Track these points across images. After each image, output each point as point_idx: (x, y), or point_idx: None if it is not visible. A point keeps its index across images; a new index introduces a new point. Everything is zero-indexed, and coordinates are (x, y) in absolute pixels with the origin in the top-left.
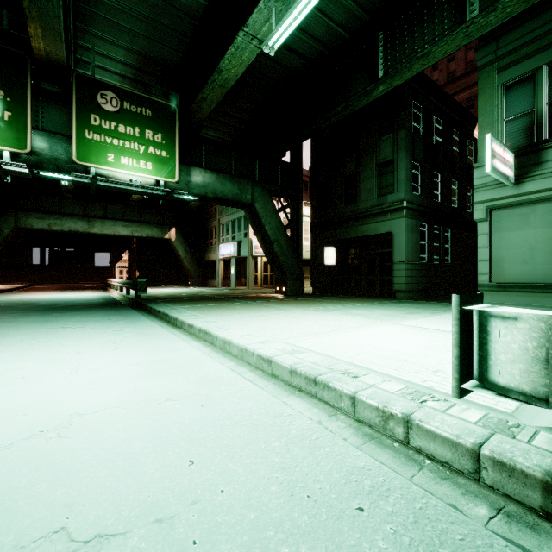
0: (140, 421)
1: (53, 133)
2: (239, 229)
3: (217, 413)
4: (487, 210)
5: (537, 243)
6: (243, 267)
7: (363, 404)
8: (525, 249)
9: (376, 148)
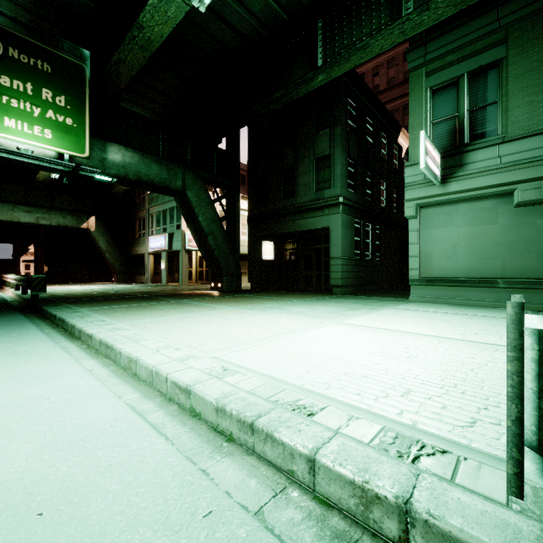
0: None
1: None
2: (171, 221)
3: (63, 536)
4: (417, 207)
5: (460, 240)
6: (176, 262)
7: (328, 472)
8: (449, 246)
9: (314, 142)
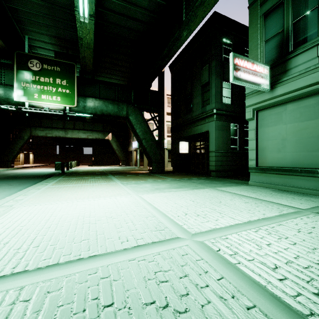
0: None
1: (7, 85)
2: None
3: None
4: (254, 111)
5: (287, 135)
6: None
7: None
8: (279, 140)
9: (200, 75)
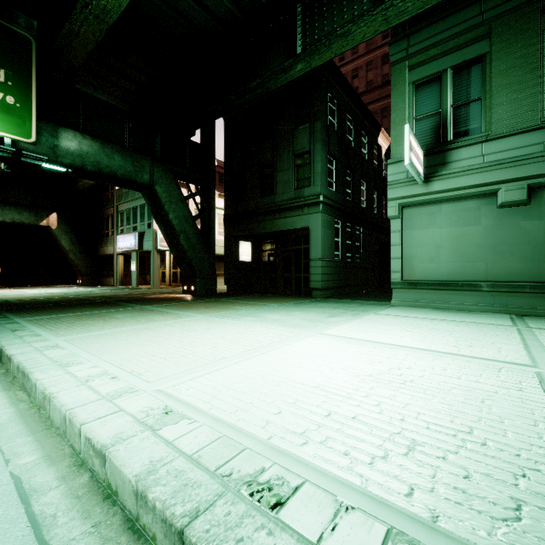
0: None
1: None
2: (141, 219)
3: None
4: (400, 207)
5: (443, 242)
6: (148, 263)
7: None
8: (432, 247)
9: (293, 138)
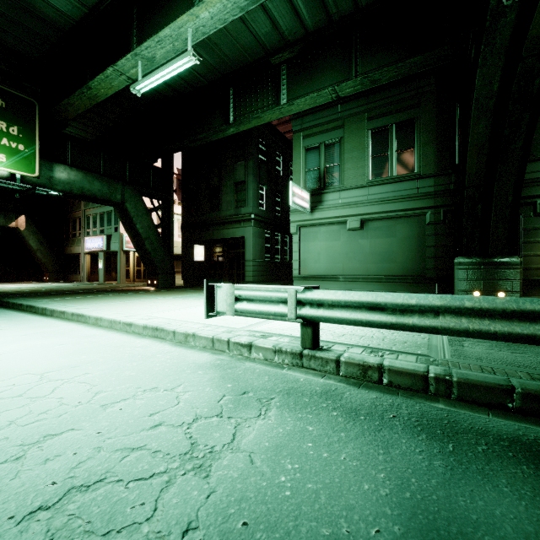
0: (46, 352)
1: None
2: (108, 223)
3: (96, 345)
4: (297, 227)
5: (321, 250)
6: (114, 261)
7: (178, 333)
8: (316, 254)
9: (233, 170)
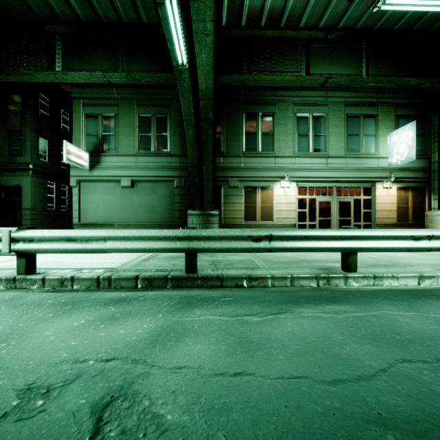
0: None
1: None
2: None
3: None
4: (77, 181)
5: (100, 202)
6: None
7: None
8: (95, 205)
9: (6, 117)
